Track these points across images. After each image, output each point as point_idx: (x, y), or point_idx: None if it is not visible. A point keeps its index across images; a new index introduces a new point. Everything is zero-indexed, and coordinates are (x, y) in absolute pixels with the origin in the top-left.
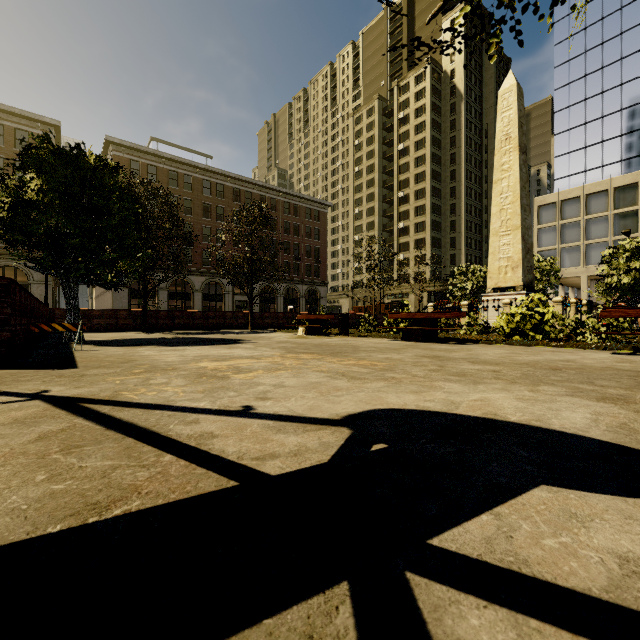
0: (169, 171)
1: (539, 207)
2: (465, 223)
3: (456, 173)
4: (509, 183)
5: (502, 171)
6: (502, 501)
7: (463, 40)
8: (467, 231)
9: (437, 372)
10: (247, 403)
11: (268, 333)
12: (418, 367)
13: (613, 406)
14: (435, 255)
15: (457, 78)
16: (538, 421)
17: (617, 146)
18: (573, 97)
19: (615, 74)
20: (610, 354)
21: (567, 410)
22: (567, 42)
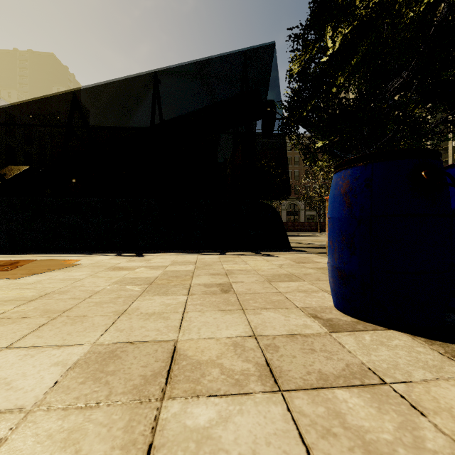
0: (268, 142)
1: None
2: None
3: None
4: None
5: None
6: None
7: None
8: None
9: None
10: None
11: None
12: None
13: None
14: None
15: None
16: None
17: None
18: None
19: None
20: None
21: None
22: None
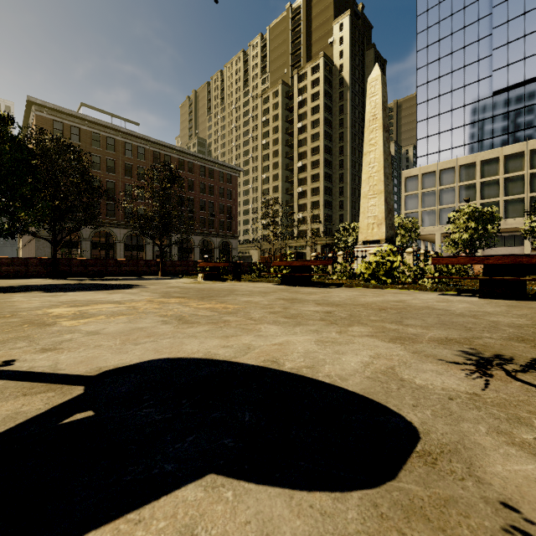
0: (92, 133)
1: (406, 178)
2: (351, 189)
3: (344, 149)
4: (375, 155)
5: (370, 145)
6: (115, 516)
7: (349, 41)
8: (352, 196)
9: (275, 314)
10: (17, 356)
11: (173, 279)
12: (264, 309)
13: (398, 347)
14: (327, 215)
15: (344, 71)
16: (310, 368)
17: (461, 133)
18: (430, 93)
19: (460, 78)
20: (438, 295)
21: (351, 353)
22: (426, 50)
